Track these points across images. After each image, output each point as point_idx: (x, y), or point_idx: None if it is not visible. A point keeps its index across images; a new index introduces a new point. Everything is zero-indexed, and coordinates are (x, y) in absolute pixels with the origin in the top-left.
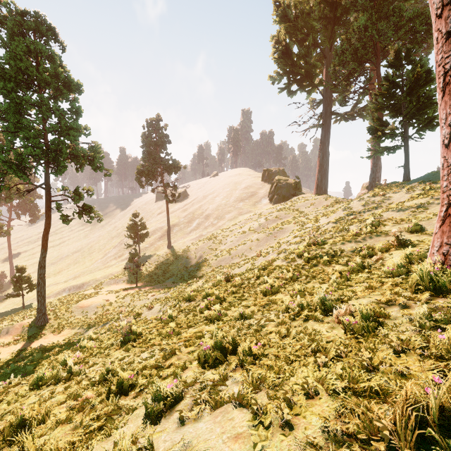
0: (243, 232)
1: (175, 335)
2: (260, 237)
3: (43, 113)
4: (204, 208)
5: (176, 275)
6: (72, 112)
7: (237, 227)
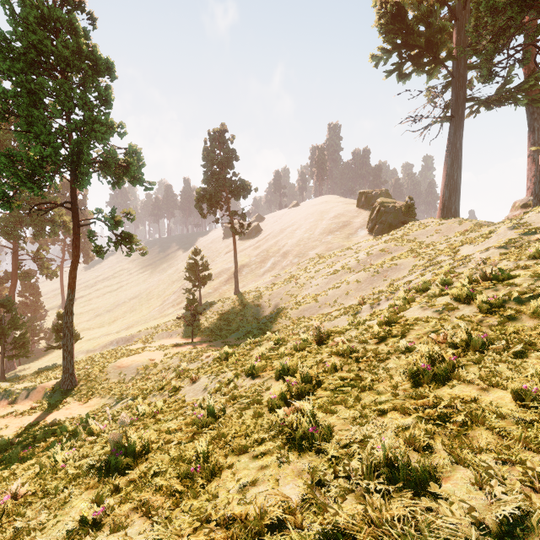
0: (334, 271)
1: (204, 476)
2: (361, 278)
3: (63, 105)
4: (280, 244)
5: (243, 329)
6: (100, 100)
7: (325, 267)
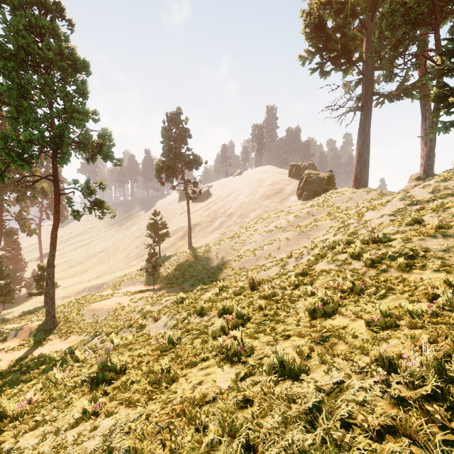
0: (269, 230)
1: (167, 381)
2: (290, 236)
3: (47, 96)
4: (226, 206)
5: (195, 278)
6: (78, 93)
7: (262, 226)
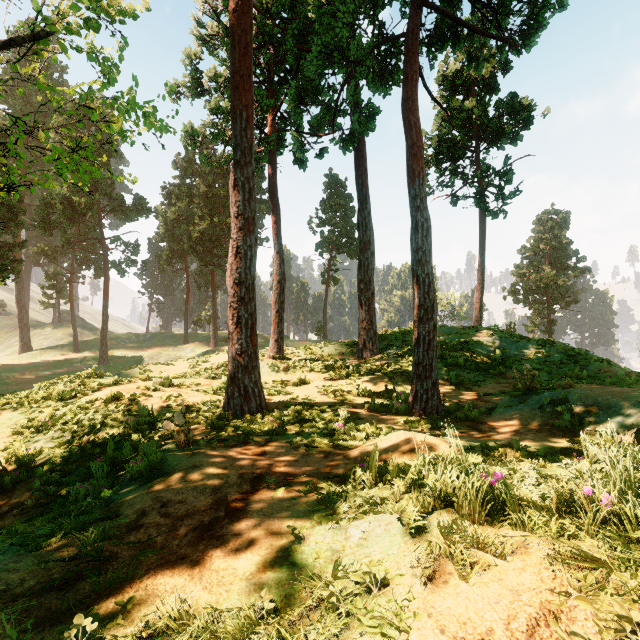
0: None
1: None
2: None
3: None
4: None
5: None
6: None
7: None
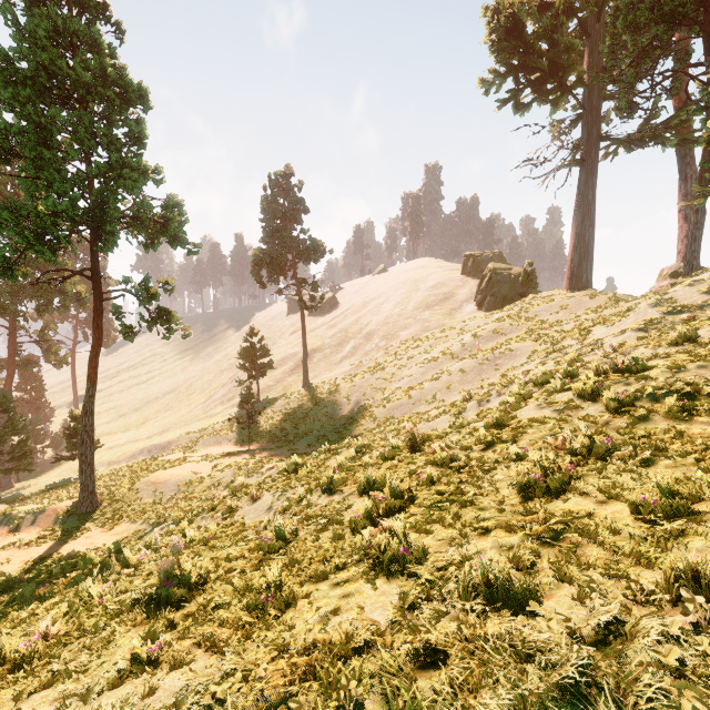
0: (433, 358)
1: (277, 606)
2: (466, 367)
3: (82, 143)
4: (363, 321)
5: (315, 433)
6: (130, 138)
7: (420, 352)
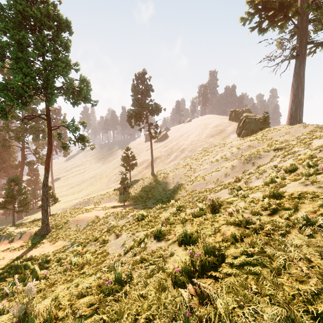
0: (216, 160)
1: None
2: (235, 164)
3: (39, 50)
4: (180, 144)
5: (156, 197)
6: (62, 46)
7: (209, 157)
